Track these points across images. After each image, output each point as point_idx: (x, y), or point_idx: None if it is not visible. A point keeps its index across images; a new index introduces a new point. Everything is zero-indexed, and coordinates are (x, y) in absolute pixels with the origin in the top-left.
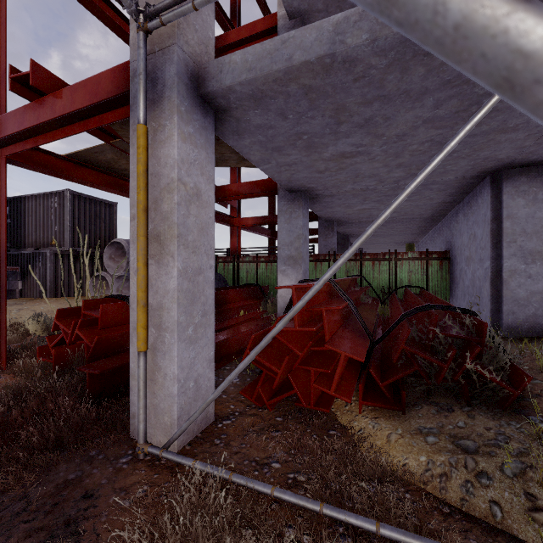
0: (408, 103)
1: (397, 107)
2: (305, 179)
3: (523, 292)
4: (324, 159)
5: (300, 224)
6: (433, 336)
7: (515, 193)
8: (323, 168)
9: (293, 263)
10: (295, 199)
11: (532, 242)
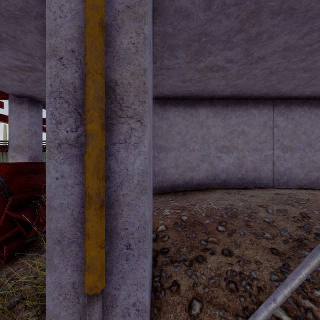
0: (15, 25)
1: (9, 26)
2: (15, 86)
3: (157, 168)
4: (8, 69)
5: (27, 122)
6: (41, 200)
7: (153, 114)
8: (18, 78)
9: (21, 150)
10: (23, 103)
11: (161, 141)
